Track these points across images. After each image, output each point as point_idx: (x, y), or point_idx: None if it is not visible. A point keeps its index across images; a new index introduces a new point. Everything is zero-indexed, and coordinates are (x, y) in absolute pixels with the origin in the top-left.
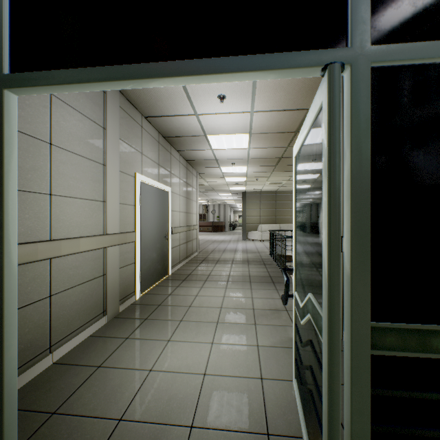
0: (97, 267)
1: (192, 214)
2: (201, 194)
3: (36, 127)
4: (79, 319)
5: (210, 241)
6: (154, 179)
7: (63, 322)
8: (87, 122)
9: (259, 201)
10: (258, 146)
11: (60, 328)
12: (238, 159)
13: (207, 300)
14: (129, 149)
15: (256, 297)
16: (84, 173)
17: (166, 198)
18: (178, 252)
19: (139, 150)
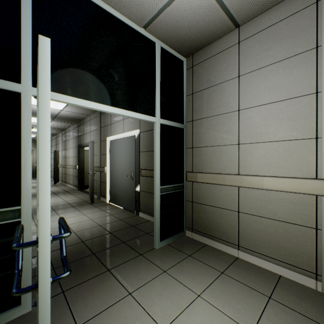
0: (300, 214)
1: None
2: None
3: (228, 106)
4: (268, 248)
5: None
6: None
7: (250, 237)
8: (281, 65)
9: None
10: None
11: (247, 240)
12: None
13: None
14: None
15: None
16: (276, 117)
17: None
18: None
19: None
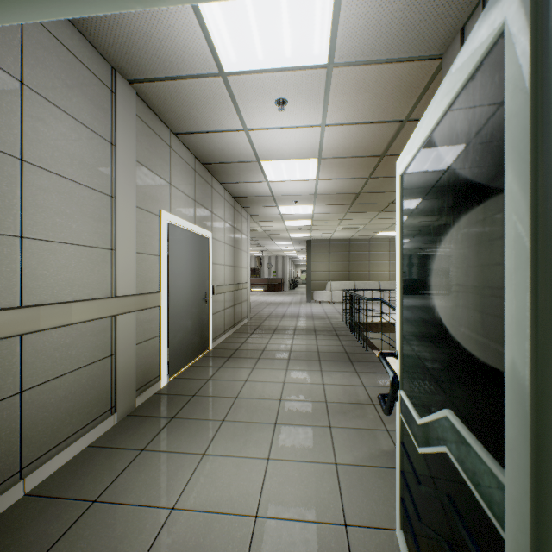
0: (101, 345)
1: (242, 269)
2: (253, 243)
3: None
4: (71, 422)
5: (265, 303)
6: (188, 220)
7: (44, 429)
8: (85, 132)
9: (328, 252)
10: (330, 176)
11: (39, 439)
12: (302, 196)
13: (261, 388)
14: (151, 177)
15: (329, 383)
16: (80, 207)
17: (205, 246)
18: (222, 319)
19: (167, 180)
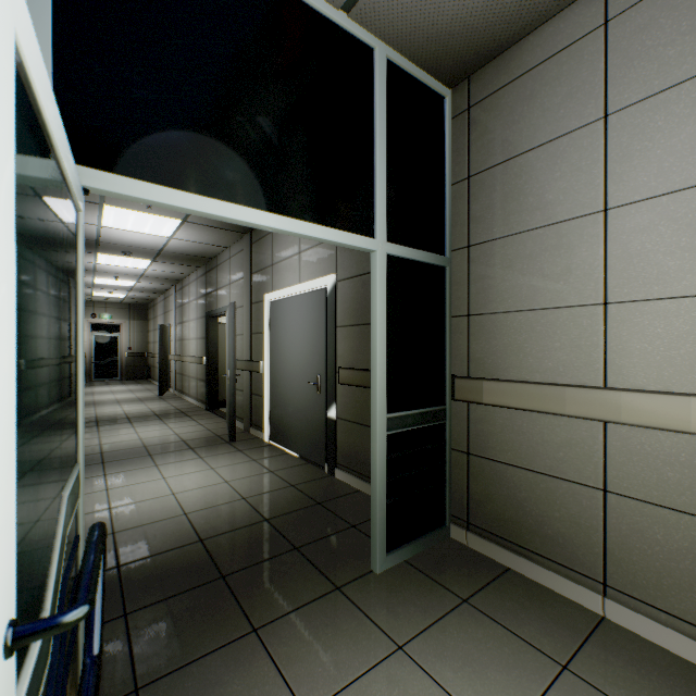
0: None
1: None
2: None
3: (572, 202)
4: None
5: None
6: None
7: (641, 565)
8: None
9: None
10: None
11: (633, 571)
12: None
13: None
14: None
15: None
16: None
17: None
18: None
19: None
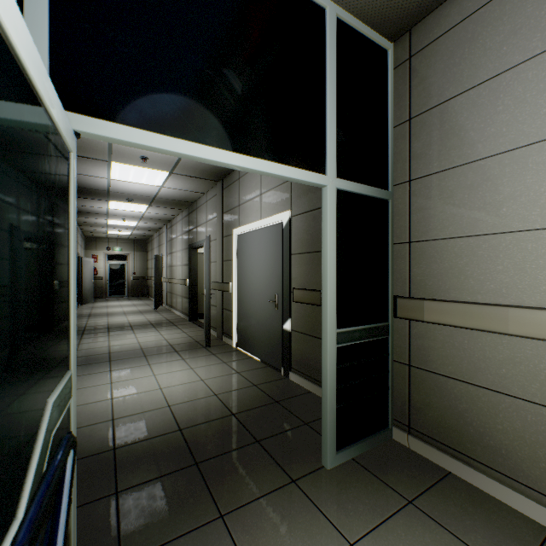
0: None
1: None
2: None
3: (516, 132)
4: None
5: None
6: None
7: None
8: None
9: None
10: None
11: None
12: None
13: None
14: None
15: None
16: None
17: None
18: None
19: None
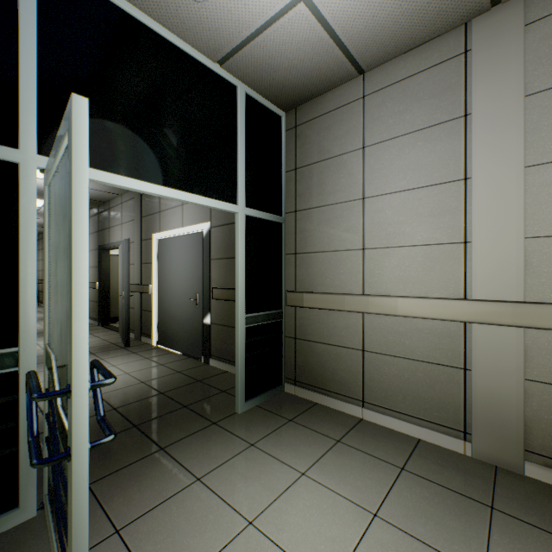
0: (444, 349)
1: None
2: None
3: (349, 192)
4: (404, 402)
5: None
6: None
7: (379, 387)
8: (420, 136)
9: None
10: None
11: (375, 391)
12: None
13: None
14: None
15: None
16: (415, 210)
17: None
18: None
19: None
